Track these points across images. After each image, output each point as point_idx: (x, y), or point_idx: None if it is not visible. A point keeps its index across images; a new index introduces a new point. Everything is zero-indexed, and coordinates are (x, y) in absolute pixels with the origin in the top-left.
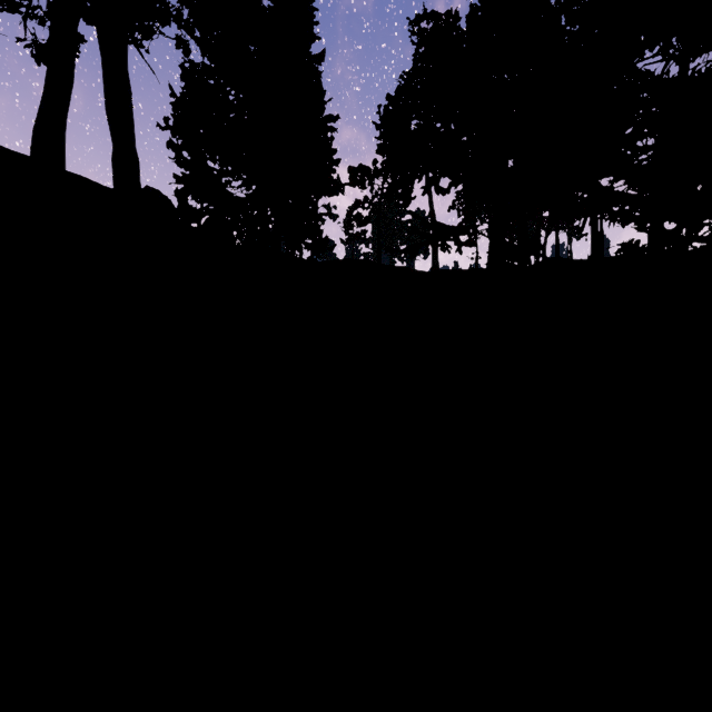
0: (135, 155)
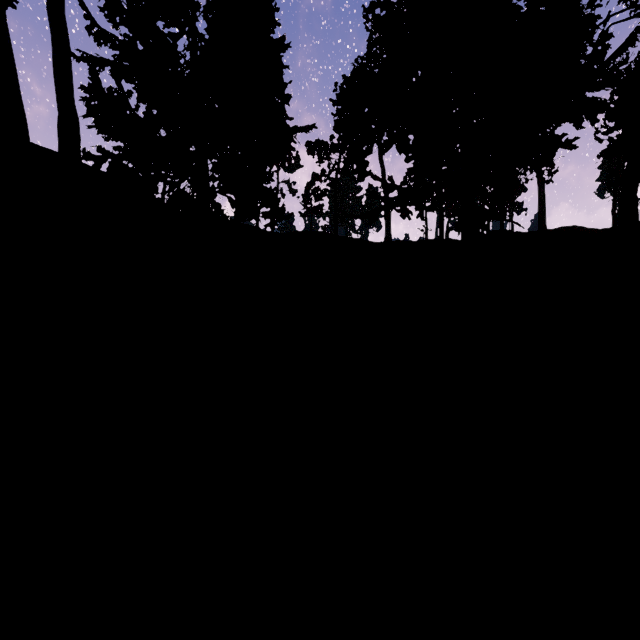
0: (72, 110)
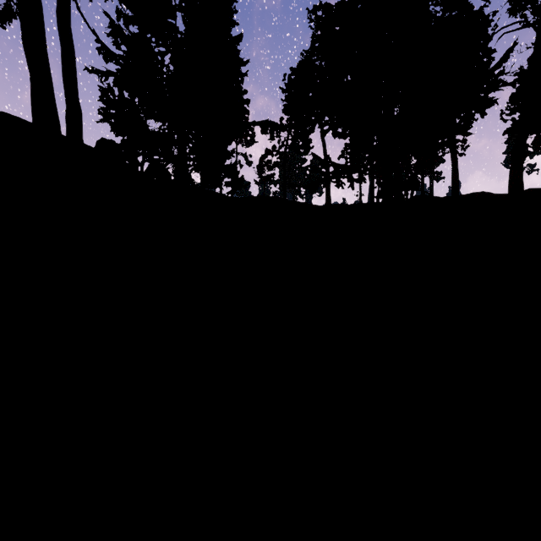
0: (77, 103)
